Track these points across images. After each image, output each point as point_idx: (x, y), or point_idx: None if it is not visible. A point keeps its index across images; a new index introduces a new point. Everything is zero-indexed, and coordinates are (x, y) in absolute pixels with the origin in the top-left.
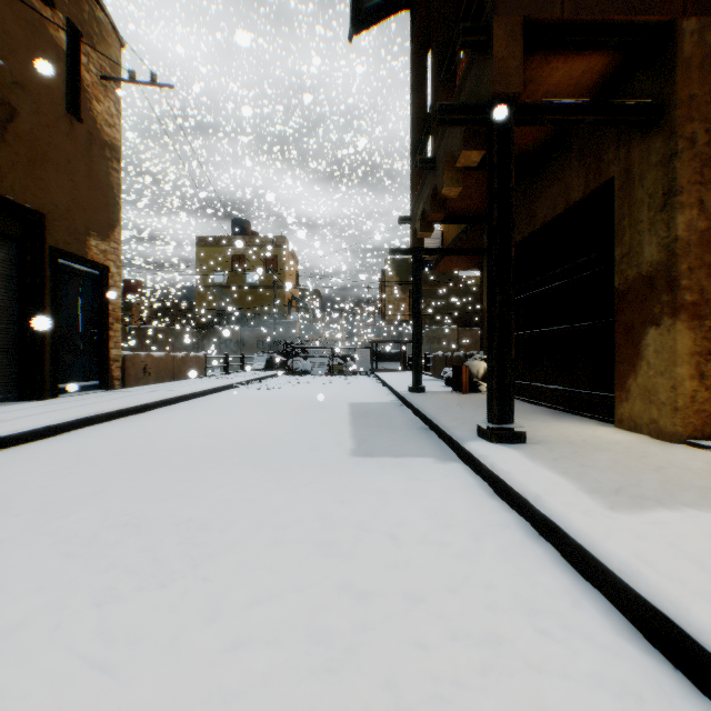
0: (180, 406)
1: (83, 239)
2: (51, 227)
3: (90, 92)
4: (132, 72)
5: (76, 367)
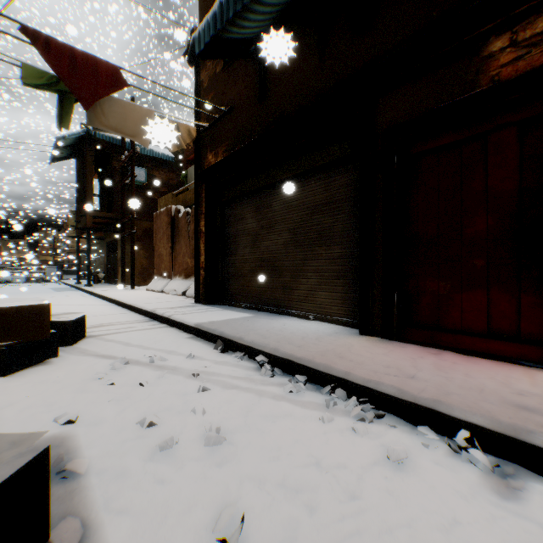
0: None
1: None
2: None
3: None
4: None
5: None
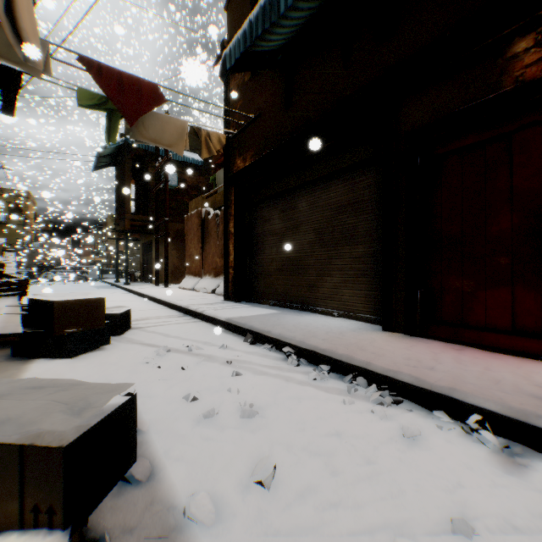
0: None
1: None
2: None
3: None
4: None
5: None
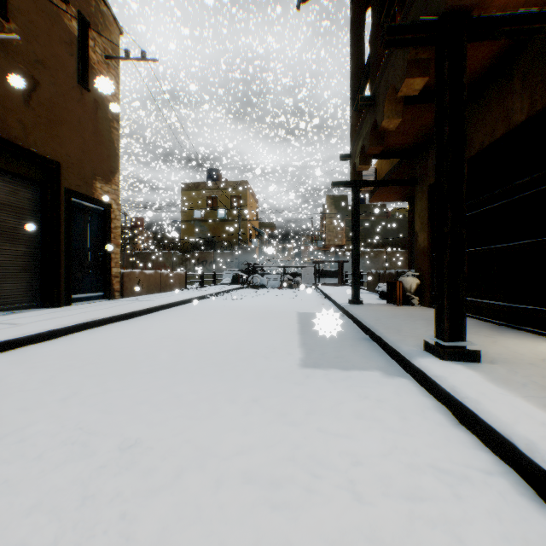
0: (161, 313)
1: (90, 182)
2: (65, 173)
3: (96, 69)
4: (127, 51)
5: (85, 281)
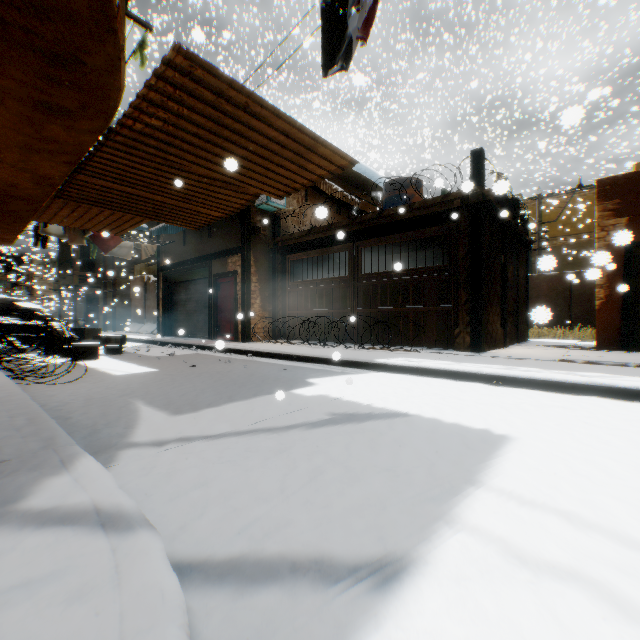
0: None
1: None
2: None
3: None
4: None
5: None
